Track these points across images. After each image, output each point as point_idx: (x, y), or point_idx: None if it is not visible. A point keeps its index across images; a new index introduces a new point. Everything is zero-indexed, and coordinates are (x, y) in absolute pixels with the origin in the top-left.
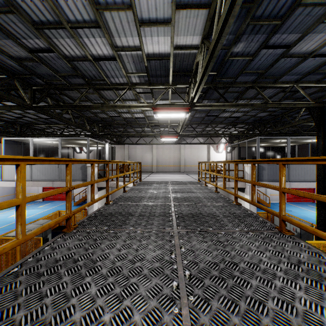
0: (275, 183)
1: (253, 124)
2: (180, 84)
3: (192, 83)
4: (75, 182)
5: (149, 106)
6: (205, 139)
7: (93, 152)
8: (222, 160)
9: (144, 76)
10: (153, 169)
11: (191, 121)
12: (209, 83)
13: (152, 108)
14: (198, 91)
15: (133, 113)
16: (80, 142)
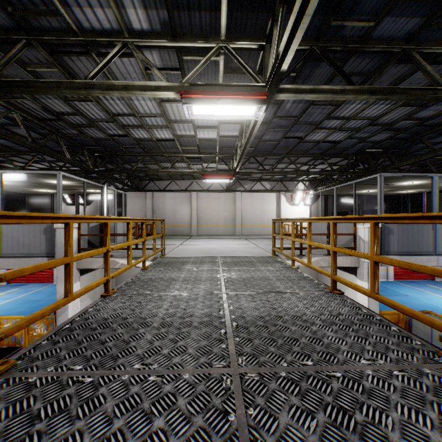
0: (411, 257)
1: (357, 157)
2: (245, 39)
3: (276, 26)
4: (32, 259)
5: (173, 87)
6: (272, 184)
7: (94, 203)
8: (299, 216)
9: (157, 2)
10: (192, 231)
11: (256, 150)
12: (310, 40)
13: (180, 93)
14: (307, 13)
15: (150, 127)
16: (52, 182)
